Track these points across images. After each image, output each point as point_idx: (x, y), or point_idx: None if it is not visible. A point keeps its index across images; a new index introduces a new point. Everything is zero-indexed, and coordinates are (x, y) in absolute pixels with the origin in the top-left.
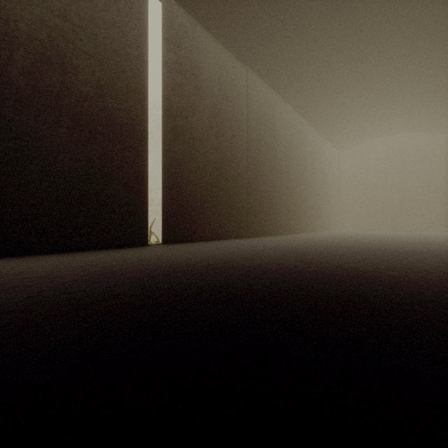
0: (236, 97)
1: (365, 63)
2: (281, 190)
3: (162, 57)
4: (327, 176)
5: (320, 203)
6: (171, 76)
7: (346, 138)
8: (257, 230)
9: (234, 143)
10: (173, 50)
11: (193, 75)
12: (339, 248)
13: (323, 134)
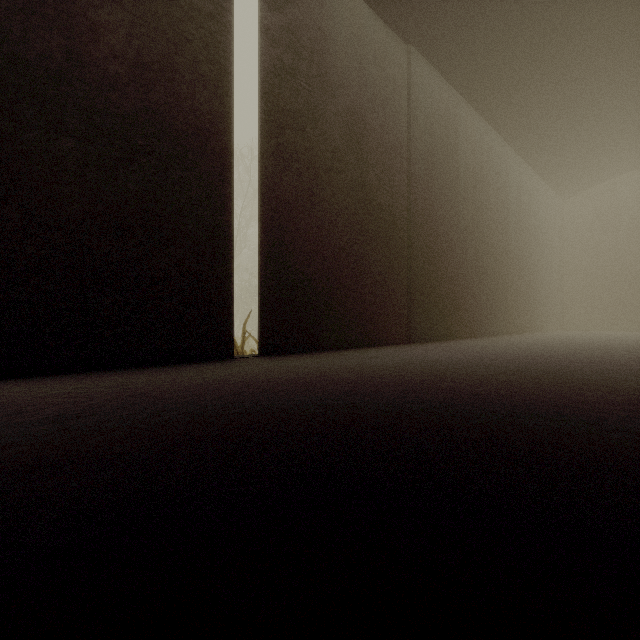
0: (391, 98)
1: (637, 17)
2: (467, 261)
3: (259, 19)
4: (542, 239)
5: (530, 284)
6: (275, 54)
7: (577, 174)
8: (427, 331)
9: (386, 179)
10: (280, 8)
11: (315, 54)
12: (637, 373)
13: (535, 167)
